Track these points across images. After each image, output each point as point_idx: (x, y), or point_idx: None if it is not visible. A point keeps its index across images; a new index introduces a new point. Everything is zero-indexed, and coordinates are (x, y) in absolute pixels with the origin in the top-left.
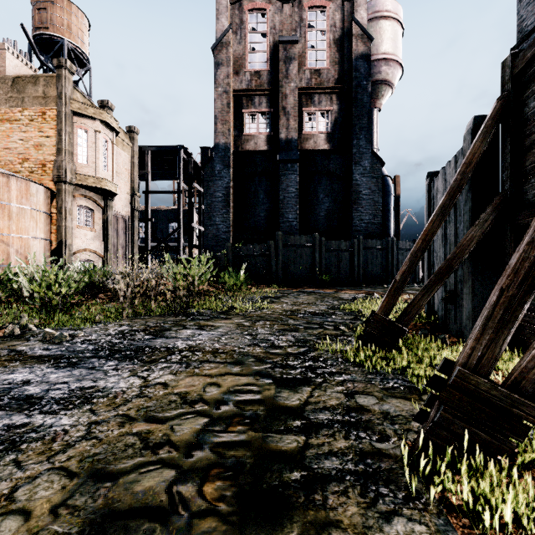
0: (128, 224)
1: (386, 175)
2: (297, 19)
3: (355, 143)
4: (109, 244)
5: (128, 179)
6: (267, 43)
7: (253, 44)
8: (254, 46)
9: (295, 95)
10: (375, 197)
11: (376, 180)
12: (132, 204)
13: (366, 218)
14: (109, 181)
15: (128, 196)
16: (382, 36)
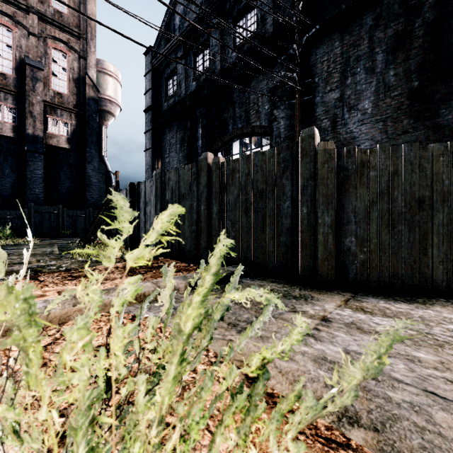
0: None
1: (110, 171)
2: (42, 51)
3: (88, 150)
4: None
5: None
6: (14, 55)
7: None
8: None
9: (41, 106)
10: (101, 185)
11: (102, 175)
12: None
13: (95, 197)
14: None
15: None
16: (107, 85)
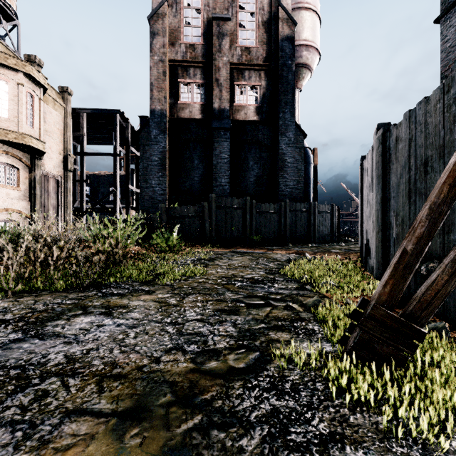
0: (60, 184)
1: (307, 146)
2: None
3: (281, 116)
4: (36, 204)
5: (60, 139)
6: (202, 18)
7: (188, 19)
8: (189, 20)
9: (227, 69)
10: (299, 165)
11: (299, 150)
12: (65, 164)
13: (291, 184)
14: (34, 138)
15: (60, 157)
16: (303, 24)
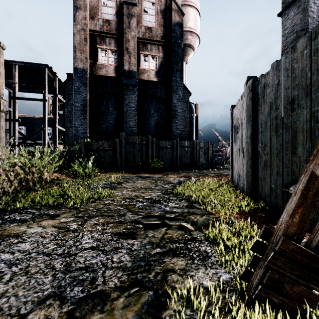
0: None
1: (191, 102)
2: None
3: (174, 79)
4: None
5: None
6: (115, 1)
7: (105, 0)
8: (105, 2)
9: (135, 41)
10: (186, 115)
11: (186, 104)
12: None
13: (180, 127)
14: None
15: None
16: (188, 17)
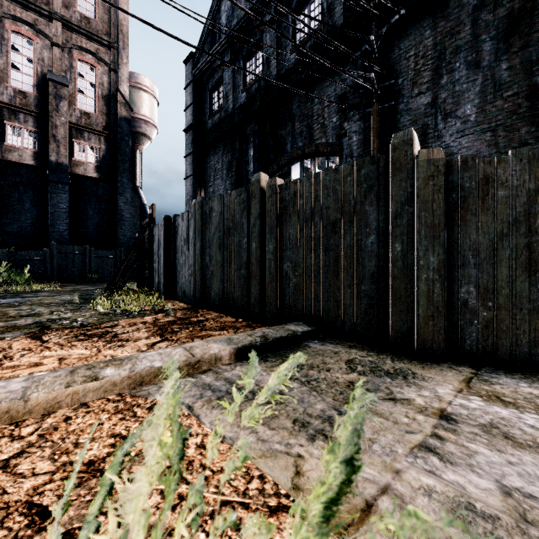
0: None
1: (145, 203)
2: (67, 64)
3: (120, 179)
4: None
5: None
6: (35, 70)
7: (17, 64)
8: (19, 66)
9: (66, 129)
10: (135, 220)
11: (136, 208)
12: None
13: (128, 234)
14: None
15: None
16: (142, 102)
